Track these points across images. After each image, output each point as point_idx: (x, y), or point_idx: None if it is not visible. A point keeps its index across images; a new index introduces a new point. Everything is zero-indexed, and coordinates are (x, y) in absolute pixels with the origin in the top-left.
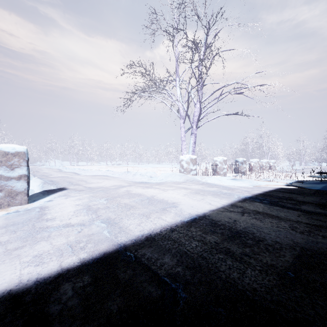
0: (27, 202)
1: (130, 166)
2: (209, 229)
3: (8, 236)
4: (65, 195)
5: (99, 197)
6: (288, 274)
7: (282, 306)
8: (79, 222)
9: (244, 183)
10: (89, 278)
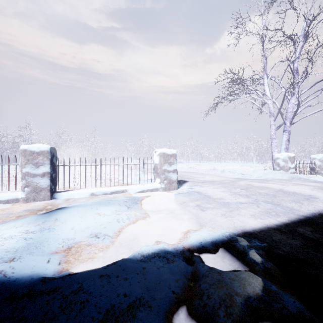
0: (177, 188)
1: (192, 164)
2: None
3: (209, 205)
4: (197, 185)
5: (232, 188)
6: None
7: None
8: (247, 201)
9: None
10: (310, 228)
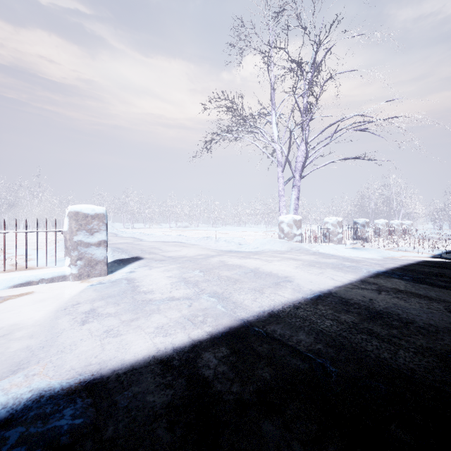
0: (106, 272)
1: (201, 229)
2: (340, 307)
3: (113, 308)
4: (147, 266)
5: (191, 269)
6: (450, 357)
7: (447, 384)
8: (184, 295)
9: (371, 254)
10: (226, 349)
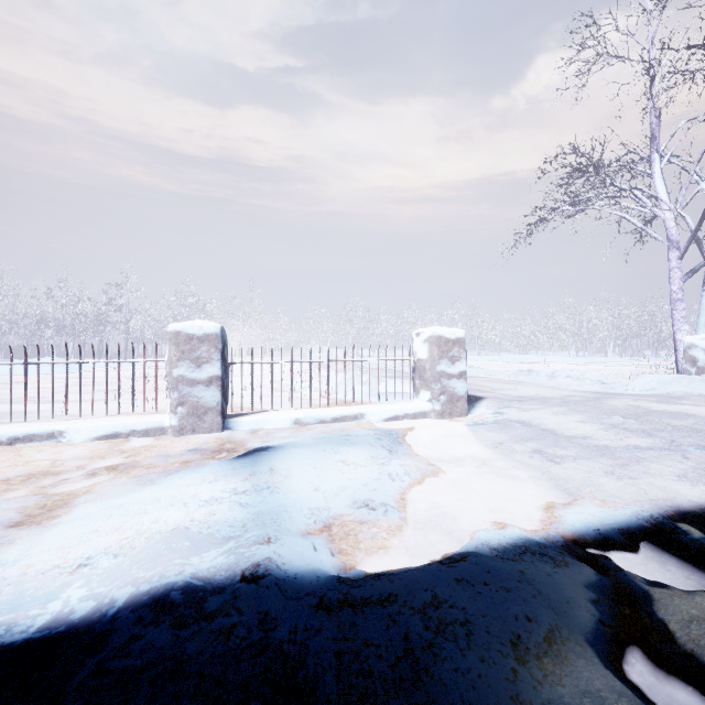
0: (467, 412)
1: None
2: None
3: (564, 451)
4: (510, 407)
5: (600, 414)
6: None
7: None
8: (651, 445)
9: None
10: None
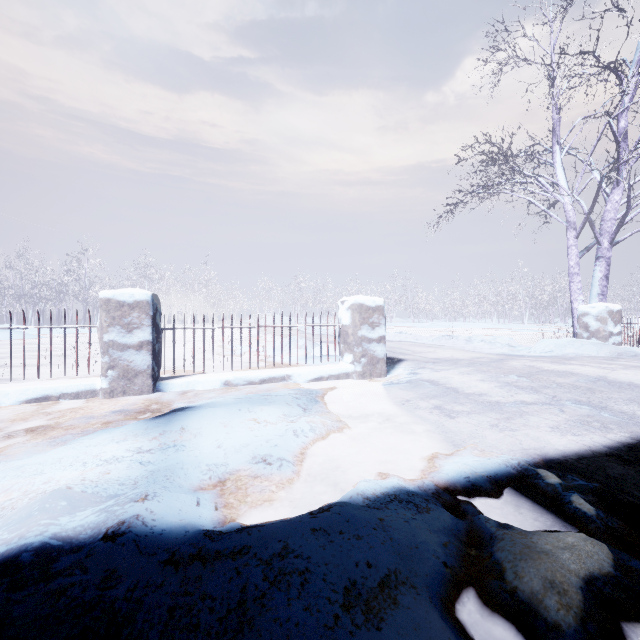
0: (386, 372)
1: (399, 325)
2: None
3: (461, 406)
4: (424, 368)
5: (499, 373)
6: None
7: None
8: (536, 400)
9: None
10: None
